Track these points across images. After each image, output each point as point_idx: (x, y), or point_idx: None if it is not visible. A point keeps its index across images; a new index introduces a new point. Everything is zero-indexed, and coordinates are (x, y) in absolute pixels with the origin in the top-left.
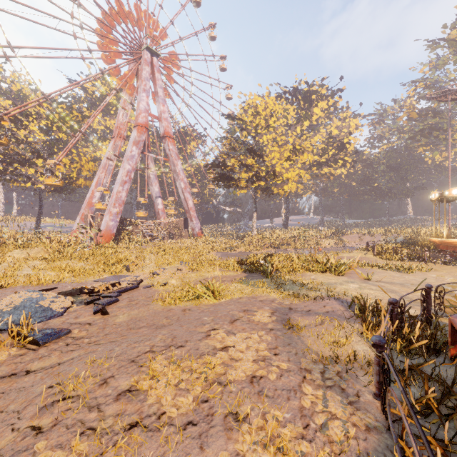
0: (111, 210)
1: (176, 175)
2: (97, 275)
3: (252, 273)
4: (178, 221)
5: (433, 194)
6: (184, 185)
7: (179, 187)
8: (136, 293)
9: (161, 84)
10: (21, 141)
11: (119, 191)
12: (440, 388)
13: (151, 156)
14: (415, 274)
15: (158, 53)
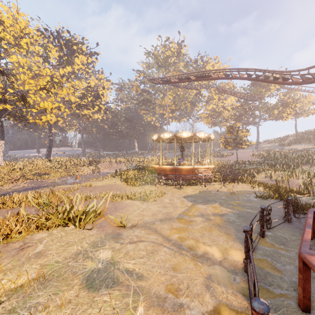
0: None
1: None
2: None
3: None
4: None
5: (155, 136)
6: None
7: None
8: None
9: None
10: None
11: None
12: None
13: None
14: (156, 202)
15: None
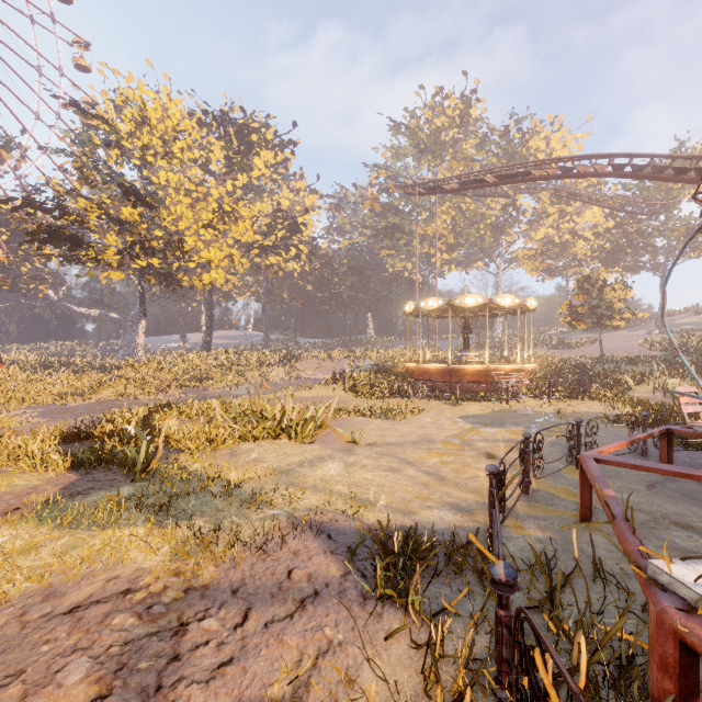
0: None
1: None
2: None
3: (97, 469)
4: None
5: (409, 305)
6: None
7: None
8: None
9: None
10: None
11: None
12: None
13: None
14: (408, 421)
15: None
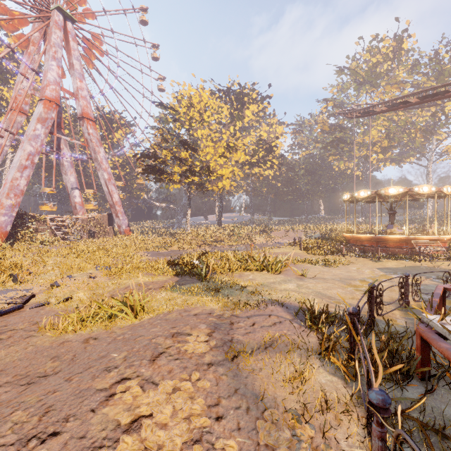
0: (3, 201)
1: (97, 164)
2: None
3: (185, 277)
4: (101, 217)
5: (346, 195)
6: (108, 176)
7: (102, 178)
8: (15, 317)
9: (77, 55)
10: None
11: (16, 178)
12: (442, 444)
13: (63, 138)
14: (339, 268)
15: (74, 19)
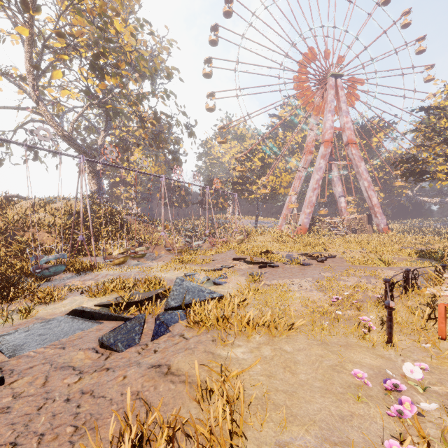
0: (305, 210)
1: (358, 175)
2: (308, 251)
3: (425, 259)
4: (361, 217)
5: None
6: (367, 183)
7: (362, 186)
8: (334, 259)
9: (344, 99)
10: (248, 169)
11: (310, 196)
12: None
13: (335, 163)
14: None
15: (342, 74)
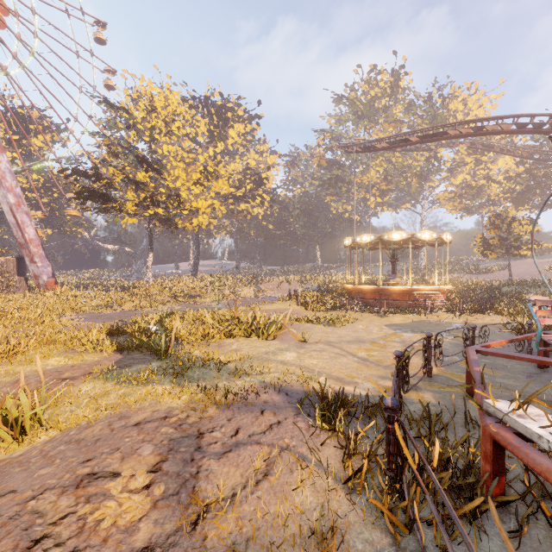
0: None
1: None
2: None
3: (133, 352)
4: (3, 262)
5: (347, 240)
6: (16, 199)
7: (4, 202)
8: None
9: None
10: None
11: None
12: None
13: None
14: (345, 327)
15: None
